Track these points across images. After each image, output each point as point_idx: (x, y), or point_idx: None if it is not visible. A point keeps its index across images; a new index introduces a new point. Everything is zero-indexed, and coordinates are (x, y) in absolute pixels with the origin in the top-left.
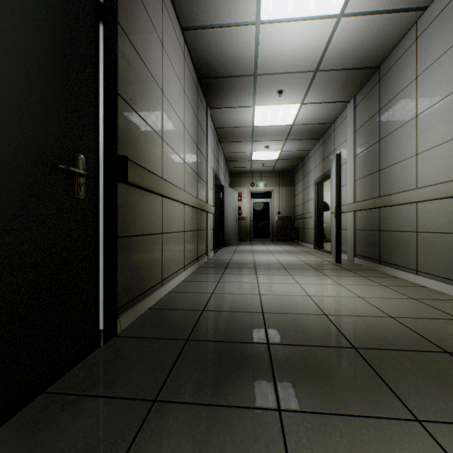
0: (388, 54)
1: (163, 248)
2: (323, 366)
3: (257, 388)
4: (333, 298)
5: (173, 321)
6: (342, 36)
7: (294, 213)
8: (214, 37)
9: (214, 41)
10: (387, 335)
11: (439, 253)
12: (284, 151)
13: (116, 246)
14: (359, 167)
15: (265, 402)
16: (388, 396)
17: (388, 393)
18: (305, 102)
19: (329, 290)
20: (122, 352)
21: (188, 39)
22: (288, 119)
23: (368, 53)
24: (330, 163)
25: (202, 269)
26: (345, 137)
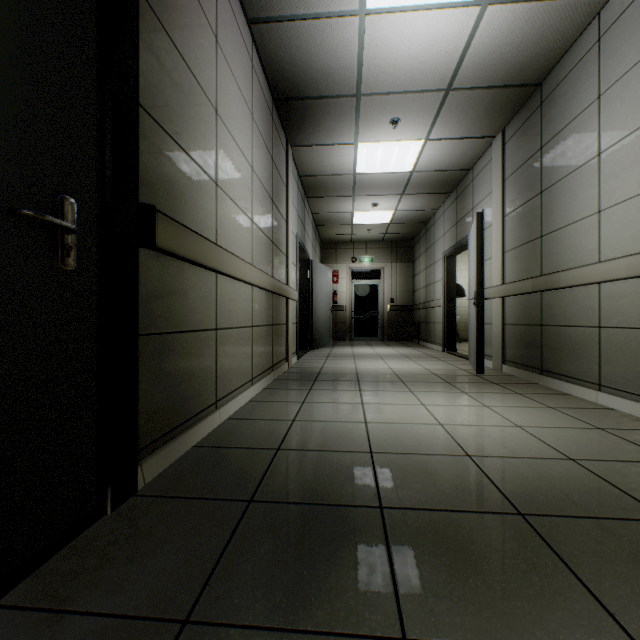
0: (554, 63)
1: (217, 351)
2: (473, 549)
3: (365, 595)
4: (478, 428)
5: (230, 468)
6: (489, 35)
7: (413, 300)
8: (297, 36)
9: (296, 41)
10: (570, 491)
11: (635, 359)
12: (400, 211)
13: (136, 350)
14: (511, 232)
15: (378, 623)
16: (591, 608)
17: (590, 602)
18: (431, 138)
19: (470, 415)
20: (142, 524)
21: (258, 37)
22: (406, 163)
23: (525, 62)
24: (467, 228)
25: (279, 382)
26: (489, 189)
